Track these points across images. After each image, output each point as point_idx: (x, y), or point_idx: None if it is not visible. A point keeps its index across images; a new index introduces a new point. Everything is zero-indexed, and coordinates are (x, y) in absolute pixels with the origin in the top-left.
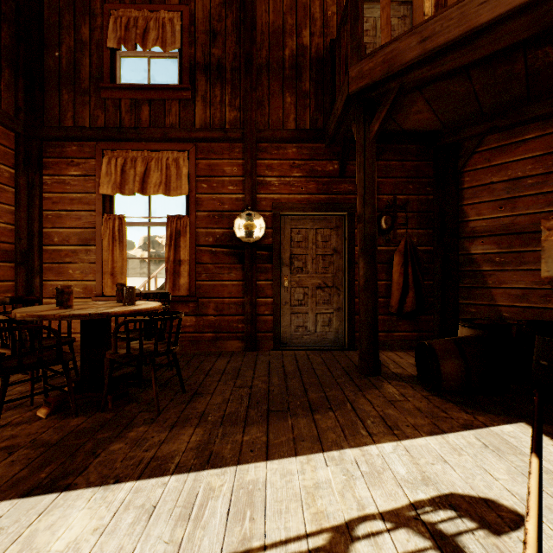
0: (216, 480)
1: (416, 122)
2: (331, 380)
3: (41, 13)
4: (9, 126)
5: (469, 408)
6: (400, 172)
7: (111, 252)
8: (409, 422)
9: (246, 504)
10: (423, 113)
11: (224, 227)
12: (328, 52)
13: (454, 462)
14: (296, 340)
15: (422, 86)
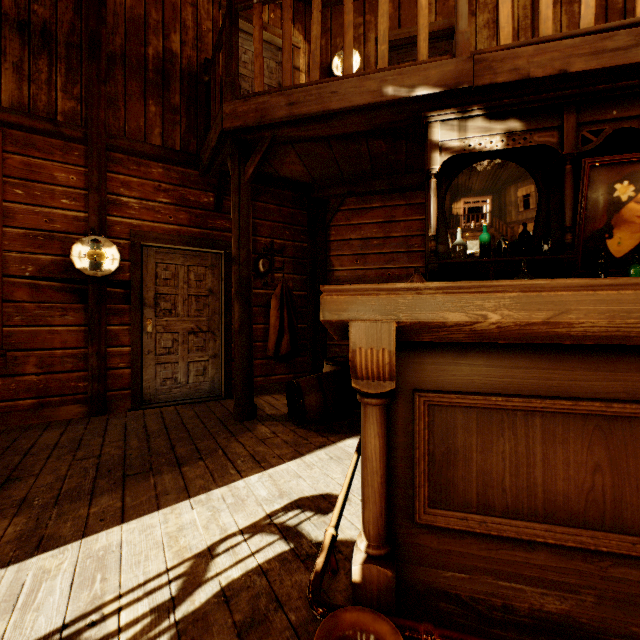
0: (52, 562)
1: (292, 171)
2: (204, 432)
3: None
4: None
5: (326, 432)
6: (278, 216)
7: None
8: (276, 454)
9: (96, 569)
10: (297, 165)
11: (54, 253)
12: (203, 70)
13: (306, 476)
14: (164, 395)
15: (293, 142)
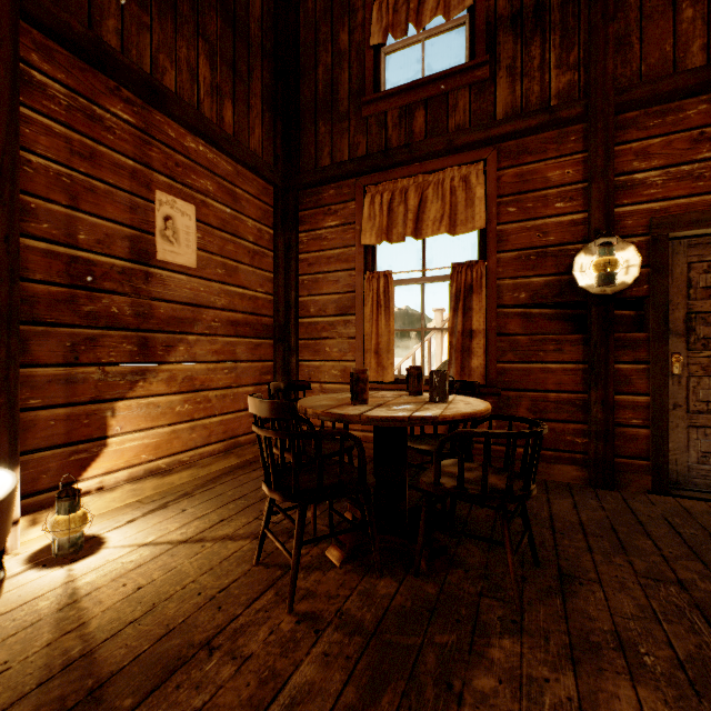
0: None
1: None
2: None
3: (297, 36)
4: (269, 179)
5: None
6: None
7: (374, 323)
8: None
9: None
10: None
11: (546, 273)
12: None
13: None
14: (702, 479)
15: None
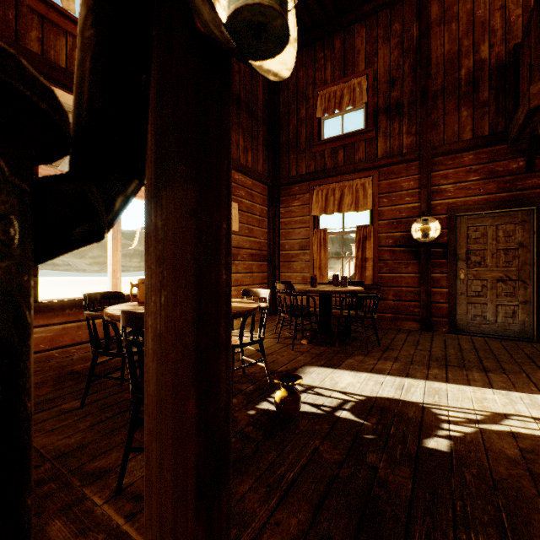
0: (414, 382)
1: None
2: (508, 359)
3: (279, 110)
4: (266, 183)
5: None
6: None
7: (318, 254)
8: None
9: (434, 393)
10: None
11: (401, 231)
12: (511, 55)
13: None
14: (473, 327)
15: None
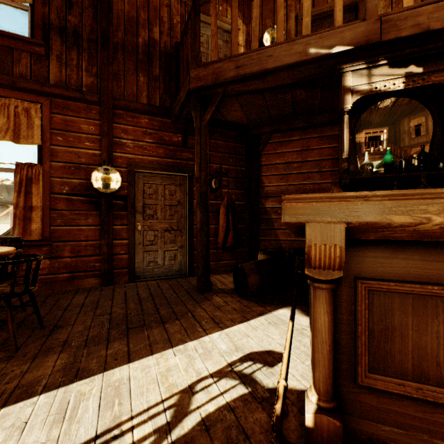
0: (86, 387)
1: (234, 117)
2: (177, 299)
3: None
4: None
5: (263, 303)
6: (224, 149)
7: None
8: (229, 318)
9: (114, 395)
10: (239, 112)
11: (81, 178)
12: (174, 50)
13: (253, 335)
14: (148, 272)
15: (237, 95)
